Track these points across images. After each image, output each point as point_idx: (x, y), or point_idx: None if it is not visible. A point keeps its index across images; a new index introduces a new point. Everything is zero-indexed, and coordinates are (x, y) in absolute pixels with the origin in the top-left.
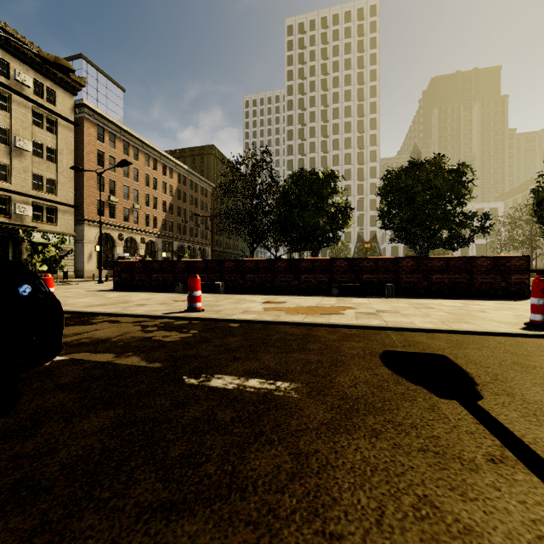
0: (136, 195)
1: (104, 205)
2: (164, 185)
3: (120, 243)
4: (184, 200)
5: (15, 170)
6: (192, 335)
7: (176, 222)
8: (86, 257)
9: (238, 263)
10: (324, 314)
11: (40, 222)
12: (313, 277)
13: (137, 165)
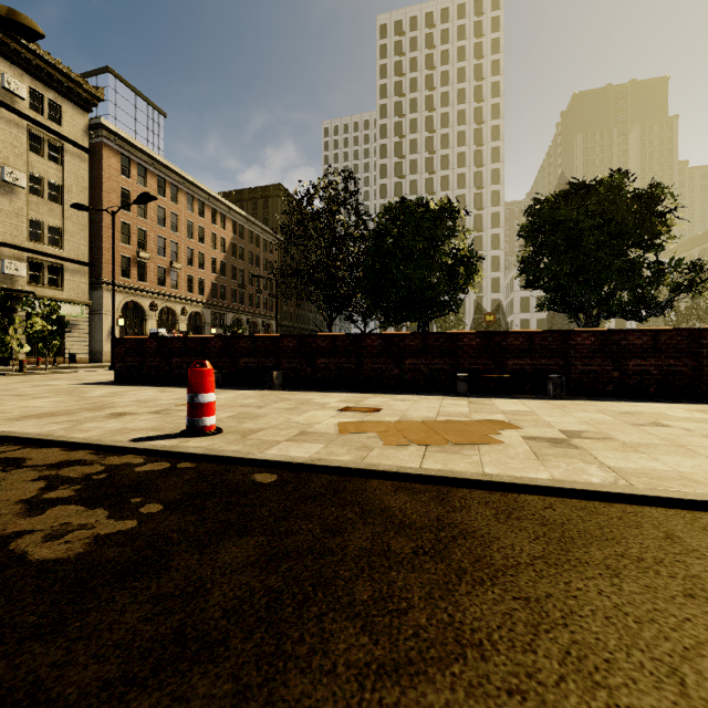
0: (175, 249)
1: (131, 263)
2: (214, 237)
3: (152, 315)
4: (240, 257)
5: (3, 213)
6: (134, 526)
7: (230, 287)
8: (104, 333)
9: (303, 340)
10: (462, 443)
11: (39, 285)
12: (424, 363)
13: (176, 209)
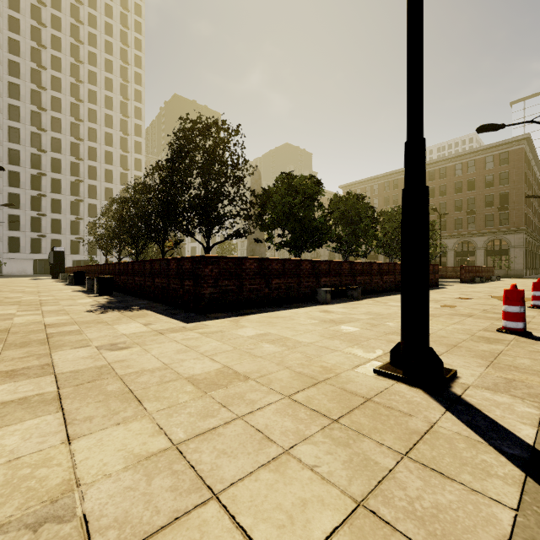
0: None
1: None
2: None
3: None
4: None
5: None
6: None
7: None
8: None
9: (352, 265)
10: None
11: None
12: (388, 278)
13: None
